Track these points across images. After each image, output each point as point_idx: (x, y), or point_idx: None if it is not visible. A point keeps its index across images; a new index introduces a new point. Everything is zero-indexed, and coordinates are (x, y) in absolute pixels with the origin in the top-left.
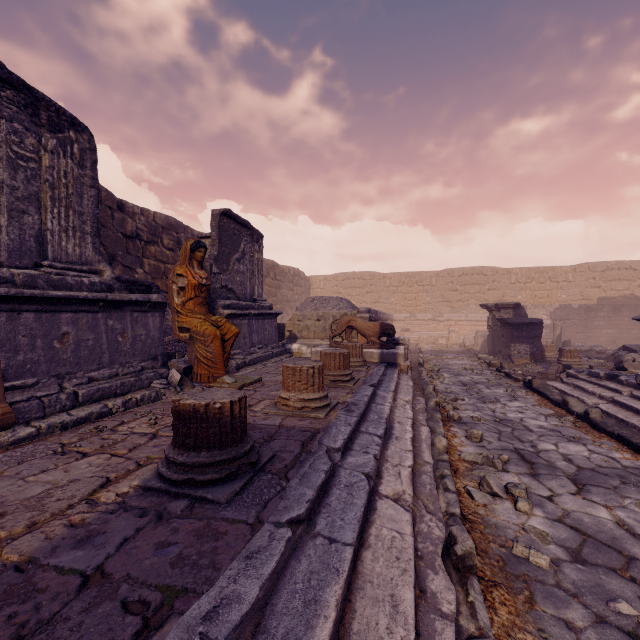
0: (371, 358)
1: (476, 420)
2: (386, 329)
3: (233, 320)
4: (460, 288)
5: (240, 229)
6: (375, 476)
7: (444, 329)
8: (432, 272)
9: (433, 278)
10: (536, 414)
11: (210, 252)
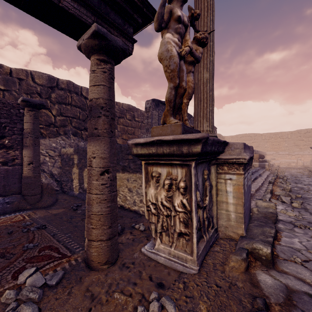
0: (255, 165)
1: (288, 179)
2: (261, 156)
3: None
4: (305, 139)
5: None
6: (257, 177)
7: (295, 159)
8: (288, 132)
9: (289, 135)
10: (311, 180)
11: None
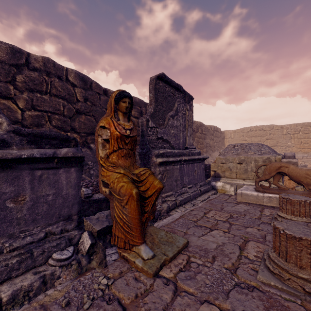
0: None
1: None
2: None
3: (166, 166)
4: None
5: (174, 92)
6: None
7: None
8: None
9: None
10: None
11: (148, 110)
